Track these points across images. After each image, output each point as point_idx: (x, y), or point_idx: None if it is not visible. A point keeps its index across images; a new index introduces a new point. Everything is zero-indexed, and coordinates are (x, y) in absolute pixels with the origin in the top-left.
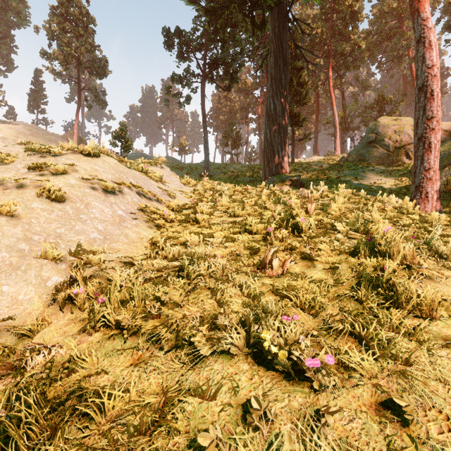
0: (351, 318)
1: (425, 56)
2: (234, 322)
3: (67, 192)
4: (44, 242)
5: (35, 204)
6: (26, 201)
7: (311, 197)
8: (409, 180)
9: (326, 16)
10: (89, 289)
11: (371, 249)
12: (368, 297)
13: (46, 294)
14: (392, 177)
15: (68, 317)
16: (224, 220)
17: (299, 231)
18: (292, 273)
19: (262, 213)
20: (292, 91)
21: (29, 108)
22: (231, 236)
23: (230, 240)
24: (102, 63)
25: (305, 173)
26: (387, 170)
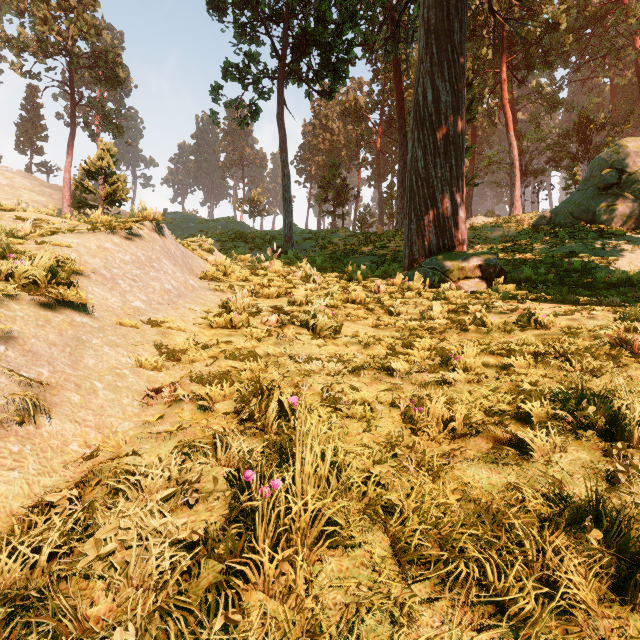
0: None
1: None
2: None
3: None
4: None
5: None
6: None
7: None
8: None
9: None
10: None
11: None
12: None
13: None
14: None
15: None
16: None
17: None
18: None
19: None
20: None
21: (17, 145)
22: None
23: None
24: (109, 57)
25: (477, 246)
26: None
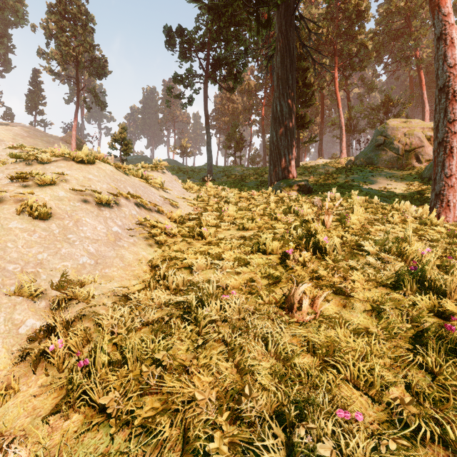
0: (429, 406)
1: (447, 54)
2: (266, 417)
3: (54, 206)
4: (20, 273)
5: (14, 223)
6: (3, 220)
7: (328, 209)
8: (421, 185)
9: (332, 15)
10: (71, 342)
11: (417, 281)
12: (442, 366)
13: (16, 345)
14: (403, 181)
15: (41, 381)
16: (232, 234)
17: (321, 251)
18: (326, 316)
19: (273, 226)
20: (297, 93)
21: (27, 109)
22: (243, 258)
23: (243, 263)
24: (101, 63)
25: (311, 176)
26: (397, 175)
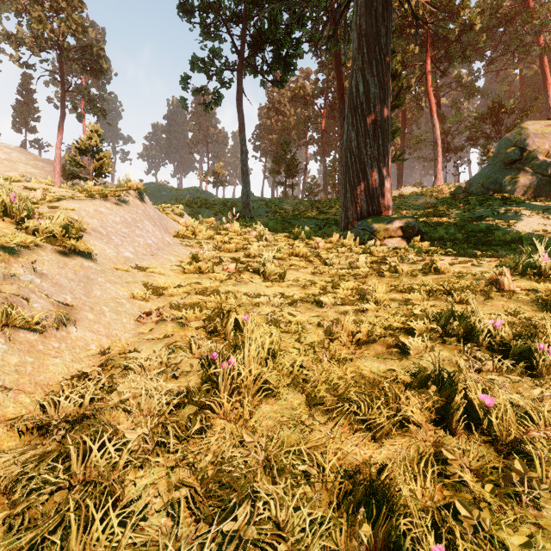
0: None
1: None
2: None
3: None
4: None
5: None
6: None
7: None
8: None
9: None
10: None
11: None
12: None
13: None
14: None
15: None
16: None
17: None
18: None
19: None
20: None
21: (14, 125)
22: None
23: None
24: (94, 51)
25: (404, 212)
26: None
